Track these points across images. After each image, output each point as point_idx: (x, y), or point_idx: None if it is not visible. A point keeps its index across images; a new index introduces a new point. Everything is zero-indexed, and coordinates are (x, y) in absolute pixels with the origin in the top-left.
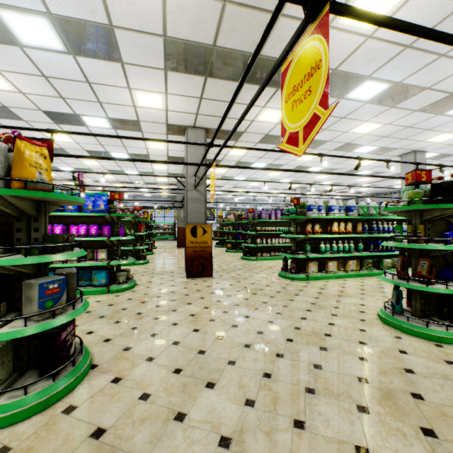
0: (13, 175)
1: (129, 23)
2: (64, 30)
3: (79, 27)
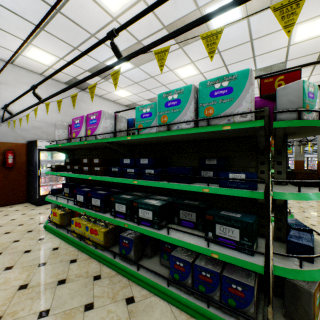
0: (271, 143)
1: (297, 56)
2: (258, 72)
3: (267, 68)
